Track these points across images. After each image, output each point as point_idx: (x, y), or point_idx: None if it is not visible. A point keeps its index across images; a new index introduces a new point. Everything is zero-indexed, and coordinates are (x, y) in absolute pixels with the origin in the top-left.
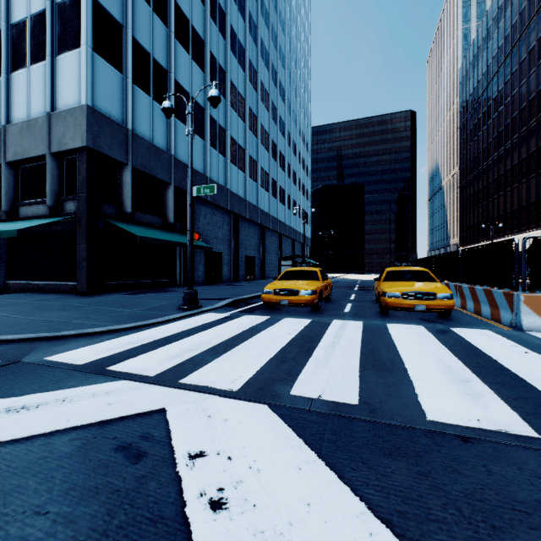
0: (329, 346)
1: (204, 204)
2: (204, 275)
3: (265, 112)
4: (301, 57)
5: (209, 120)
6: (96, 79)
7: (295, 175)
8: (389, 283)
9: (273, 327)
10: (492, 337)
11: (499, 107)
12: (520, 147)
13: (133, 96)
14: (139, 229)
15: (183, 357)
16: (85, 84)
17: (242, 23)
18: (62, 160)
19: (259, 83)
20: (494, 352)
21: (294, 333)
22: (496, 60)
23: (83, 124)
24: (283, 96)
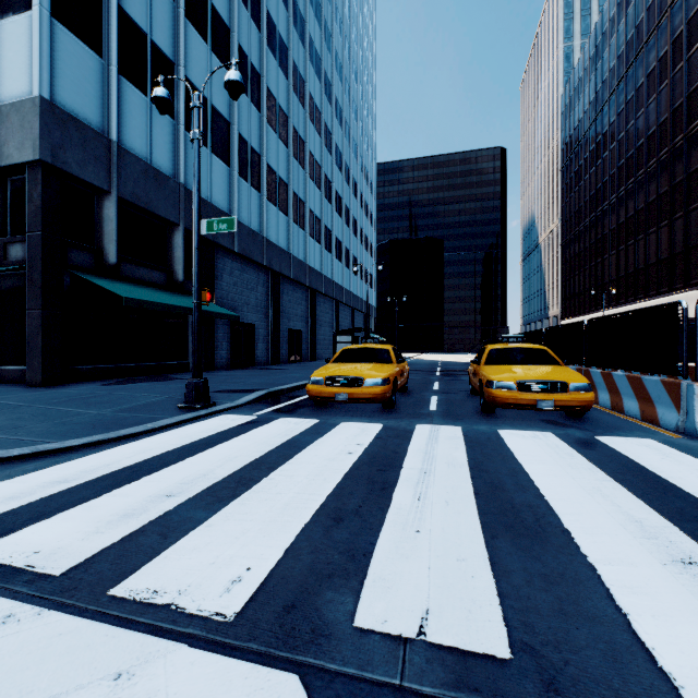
0: (418, 478)
1: (230, 256)
2: (230, 356)
3: (316, 137)
4: (363, 68)
5: (236, 139)
6: (58, 59)
7: (356, 223)
8: (495, 367)
9: (323, 440)
10: (666, 453)
11: (610, 144)
12: (636, 194)
13: (120, 93)
14: (127, 288)
15: (147, 516)
16: (39, 64)
17: (284, 11)
18: (5, 181)
19: (308, 96)
20: (693, 486)
21: (358, 451)
22: (607, 85)
23: (35, 126)
24: (340, 118)
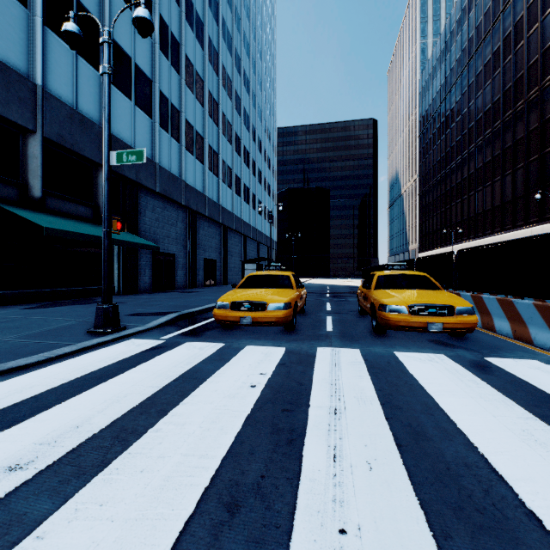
0: (328, 422)
1: (153, 195)
2: (153, 281)
3: (228, 100)
4: (266, 49)
5: (158, 95)
6: None
7: (260, 173)
8: (385, 292)
9: (225, 369)
10: None
11: (456, 118)
12: (476, 156)
13: (46, 43)
14: (51, 219)
15: None
16: None
17: None
18: None
19: (221, 66)
20: None
21: (261, 384)
22: (454, 72)
23: None
24: (248, 87)
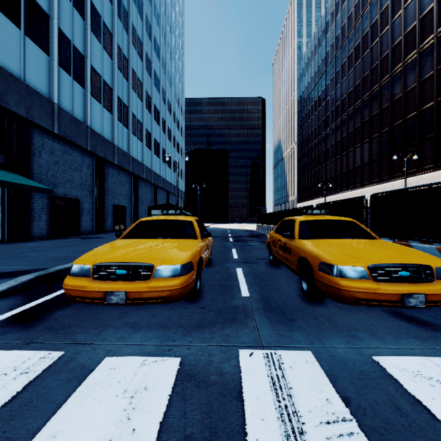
0: None
1: (51, 137)
2: (50, 227)
3: (138, 60)
4: (176, 25)
5: (56, 32)
6: None
7: (170, 132)
8: (318, 243)
9: None
10: None
11: (326, 98)
12: (342, 128)
13: None
14: None
15: None
16: None
17: None
18: None
19: (131, 25)
20: None
21: None
22: (324, 62)
23: None
24: (158, 53)
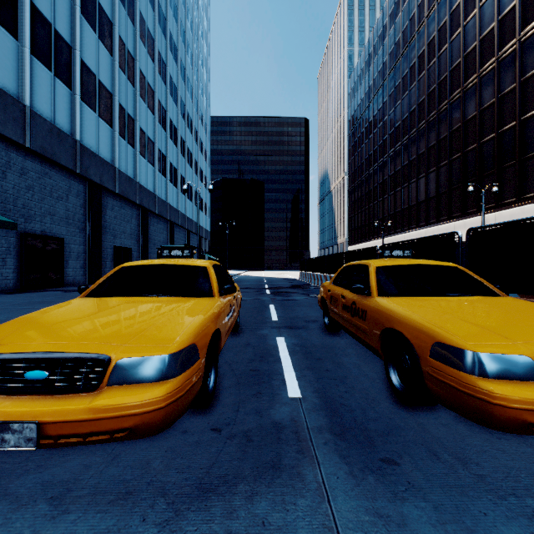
0: None
1: (21, 152)
2: (20, 276)
3: (149, 60)
4: (198, 22)
5: (28, 9)
6: None
7: (191, 155)
8: (417, 304)
9: None
10: None
11: (384, 117)
12: (402, 154)
13: None
14: None
15: None
16: None
17: None
18: None
19: (138, 14)
20: None
21: None
22: (381, 74)
23: None
24: (175, 55)
